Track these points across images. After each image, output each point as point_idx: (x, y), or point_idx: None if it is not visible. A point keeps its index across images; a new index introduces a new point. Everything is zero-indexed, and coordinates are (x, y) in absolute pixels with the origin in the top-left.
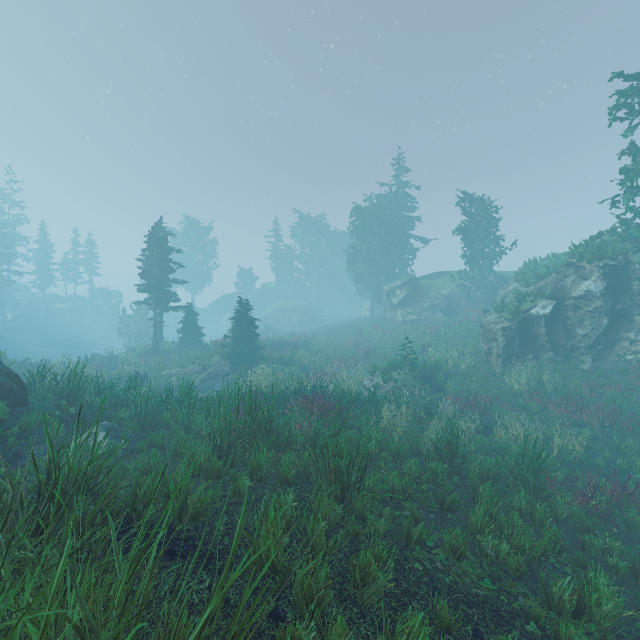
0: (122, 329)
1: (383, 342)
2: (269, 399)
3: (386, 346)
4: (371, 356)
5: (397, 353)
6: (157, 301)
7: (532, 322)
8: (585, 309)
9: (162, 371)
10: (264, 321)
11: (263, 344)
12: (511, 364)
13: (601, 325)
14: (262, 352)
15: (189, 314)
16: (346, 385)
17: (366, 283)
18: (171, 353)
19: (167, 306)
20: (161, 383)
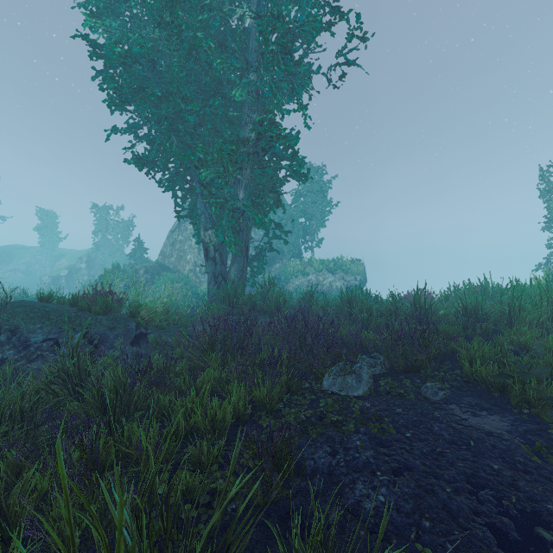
0: None
1: None
2: None
3: None
4: None
5: None
6: None
7: (60, 278)
8: (80, 274)
9: None
10: None
11: None
12: None
13: (85, 279)
14: None
15: None
16: None
17: None
18: None
19: None
20: None
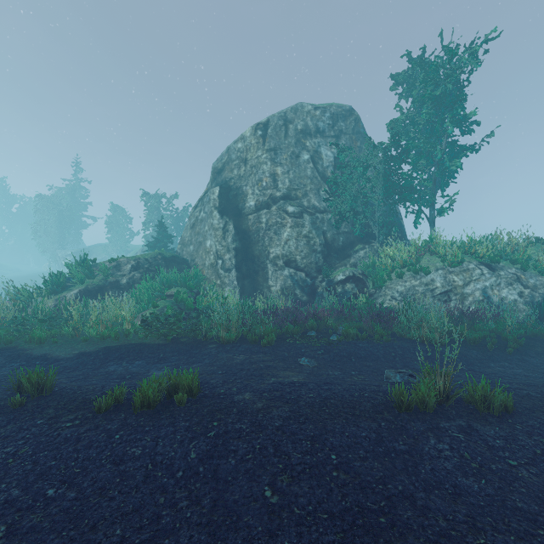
0: None
1: None
2: None
3: None
4: None
5: None
6: None
7: None
8: None
9: None
10: None
11: None
12: None
13: None
14: None
15: None
16: None
17: (44, 248)
18: None
19: None
20: None
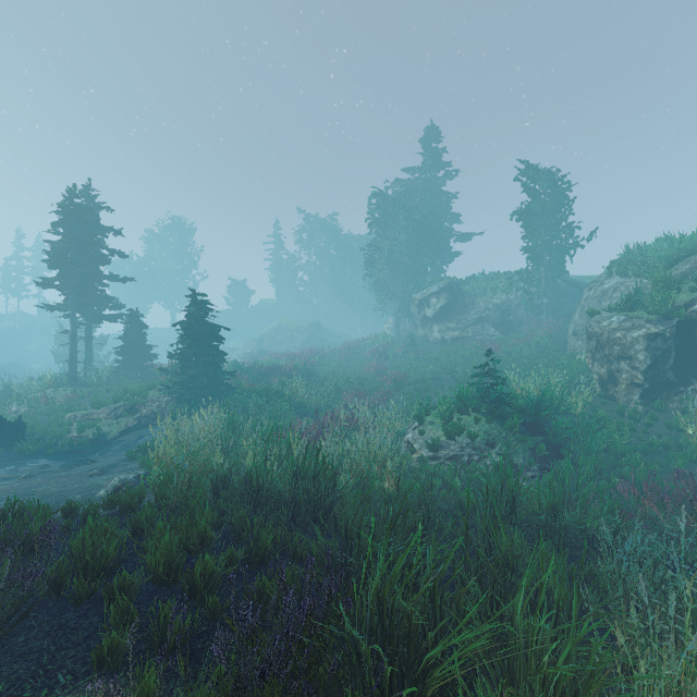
0: (58, 352)
1: (419, 367)
2: (175, 504)
3: (424, 372)
4: (404, 387)
5: (442, 382)
6: (75, 304)
7: None
8: None
9: (64, 413)
10: (259, 344)
11: (246, 371)
12: (659, 399)
13: None
14: (236, 382)
15: (132, 326)
16: (377, 449)
17: (389, 292)
18: (97, 384)
19: (100, 314)
20: (52, 435)
